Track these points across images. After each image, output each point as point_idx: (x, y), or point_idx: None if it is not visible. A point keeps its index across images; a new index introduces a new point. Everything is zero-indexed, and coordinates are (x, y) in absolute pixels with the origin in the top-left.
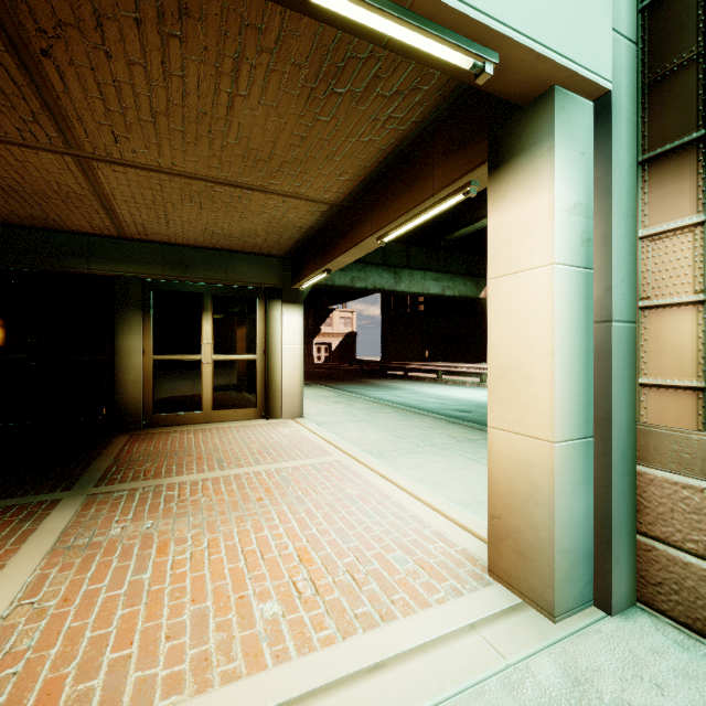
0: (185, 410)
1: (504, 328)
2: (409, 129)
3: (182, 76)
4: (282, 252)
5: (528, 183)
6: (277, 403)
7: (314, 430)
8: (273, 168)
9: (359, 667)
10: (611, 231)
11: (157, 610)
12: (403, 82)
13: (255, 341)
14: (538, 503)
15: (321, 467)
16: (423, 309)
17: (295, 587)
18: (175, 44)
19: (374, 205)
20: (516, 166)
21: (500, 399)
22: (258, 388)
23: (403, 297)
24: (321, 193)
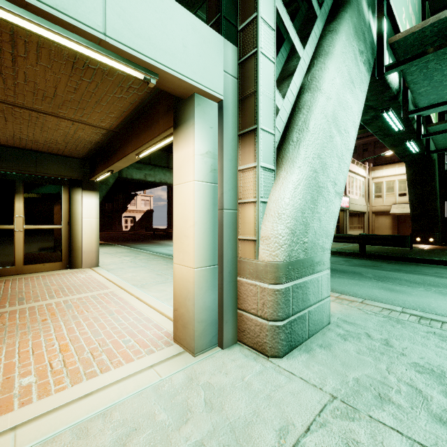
0: None
1: (178, 211)
2: (145, 95)
3: None
4: (81, 155)
5: (186, 139)
6: (78, 257)
7: (103, 274)
8: (58, 103)
9: (75, 398)
10: (223, 166)
11: None
12: None
13: (61, 215)
14: (190, 299)
15: (98, 296)
16: None
17: (50, 366)
18: None
19: (133, 134)
20: (182, 129)
21: (177, 248)
22: (63, 248)
23: None
24: (99, 122)
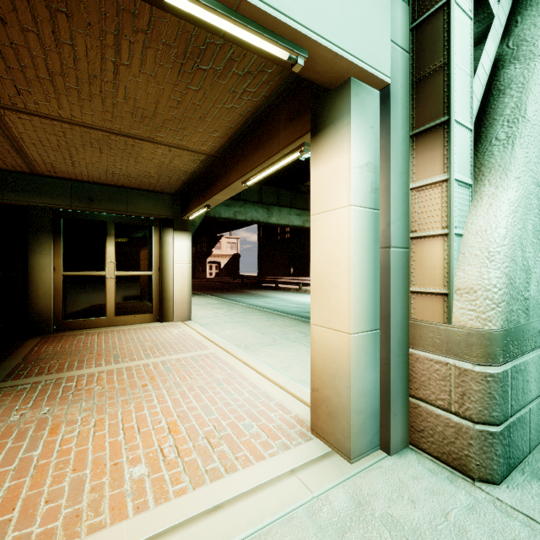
0: (91, 316)
1: (321, 251)
2: (261, 101)
3: (72, 45)
4: (173, 190)
5: (335, 146)
6: (169, 309)
7: (198, 330)
8: (157, 124)
9: (202, 510)
10: (390, 183)
11: (41, 480)
12: (252, 65)
13: (151, 260)
14: (341, 378)
15: (199, 358)
16: (289, 237)
17: (161, 452)
18: (63, 18)
19: (239, 157)
20: (328, 133)
21: (318, 304)
22: (154, 298)
23: (274, 227)
24: (199, 146)
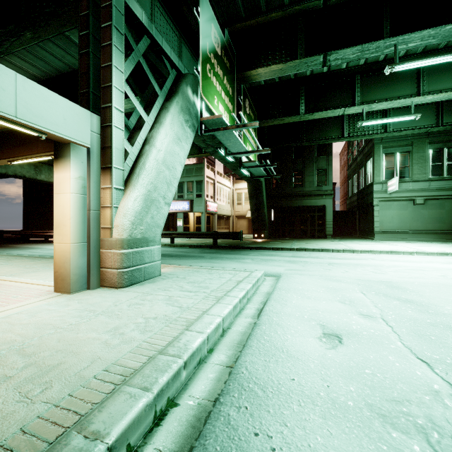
0: None
1: (59, 210)
2: None
3: None
4: None
5: (65, 167)
6: None
7: None
8: None
9: None
10: (90, 185)
11: None
12: None
13: None
14: (67, 262)
15: None
16: None
17: None
18: None
19: (5, 144)
20: (62, 160)
21: (57, 233)
22: None
23: (45, 183)
24: None
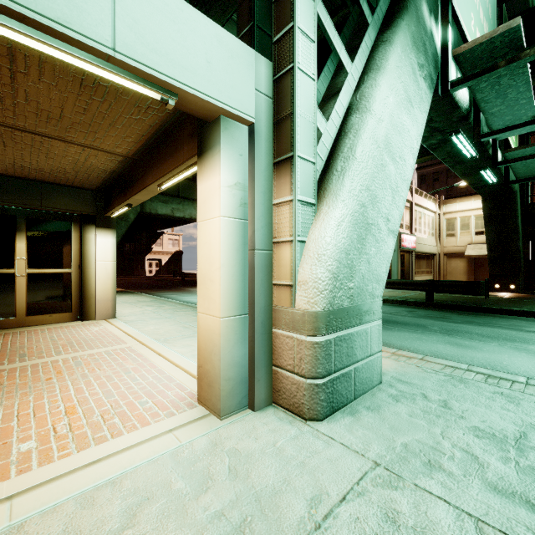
0: None
1: (203, 252)
2: (167, 116)
3: None
4: (95, 186)
5: (212, 168)
6: (91, 307)
7: (121, 327)
8: (66, 125)
9: (81, 465)
10: (254, 200)
11: None
12: None
13: (70, 257)
14: (215, 354)
15: (113, 352)
16: None
17: (54, 430)
18: None
19: (154, 162)
20: (208, 156)
21: (202, 295)
22: (73, 296)
23: None
24: (114, 148)
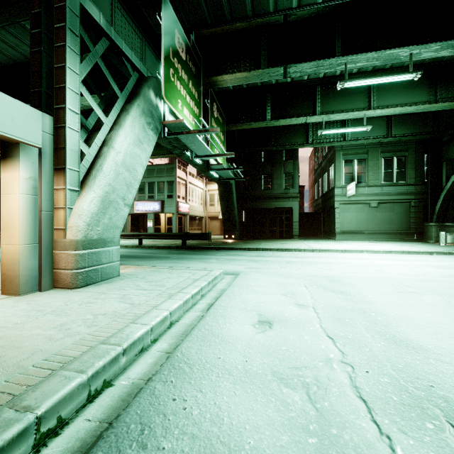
0: None
1: (7, 211)
2: None
3: None
4: None
5: (14, 168)
6: None
7: None
8: None
9: None
10: (42, 186)
11: None
12: None
13: None
14: (16, 264)
15: None
16: None
17: None
18: None
19: None
20: (10, 160)
21: (5, 235)
22: None
23: None
24: None
